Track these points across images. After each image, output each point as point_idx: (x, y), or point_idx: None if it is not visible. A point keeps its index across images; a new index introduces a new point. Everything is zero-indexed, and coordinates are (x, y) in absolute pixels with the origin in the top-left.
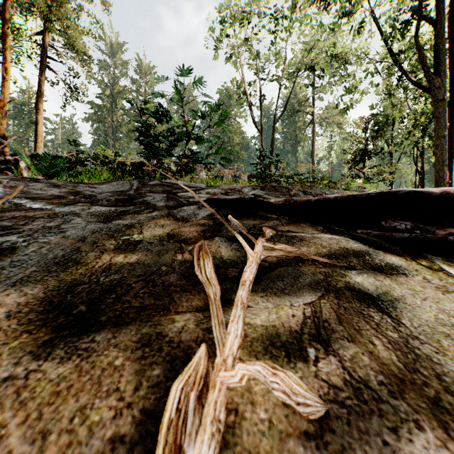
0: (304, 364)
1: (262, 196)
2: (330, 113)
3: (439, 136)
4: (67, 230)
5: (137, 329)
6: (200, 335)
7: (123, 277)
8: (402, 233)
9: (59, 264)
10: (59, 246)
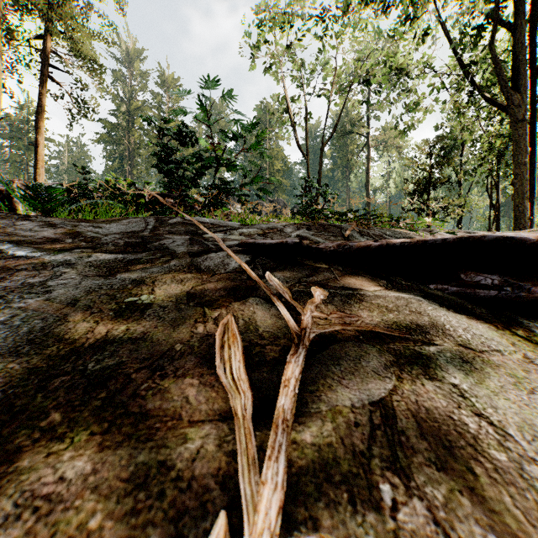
0: (377, 515)
1: (309, 238)
2: (388, 135)
3: (519, 163)
4: (53, 289)
5: (130, 456)
6: (223, 464)
7: (121, 363)
8: (488, 290)
9: (35, 342)
10: (39, 314)
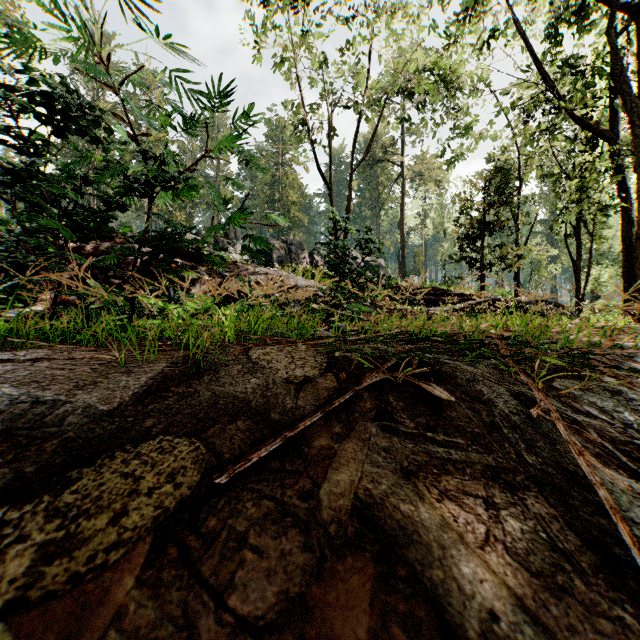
0: None
1: (429, 575)
2: (426, 166)
3: None
4: None
5: None
6: None
7: None
8: None
9: None
10: None
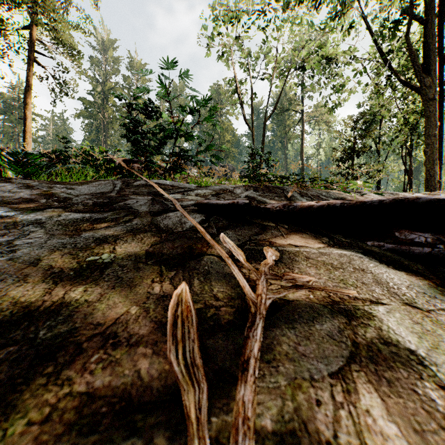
0: None
1: (256, 199)
2: (319, 112)
3: (430, 135)
4: (19, 248)
5: None
6: None
7: (73, 329)
8: (421, 247)
9: None
10: None
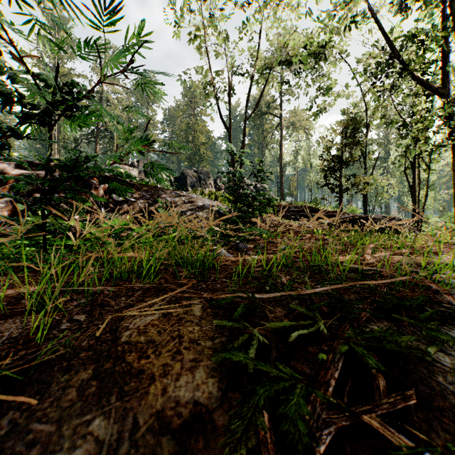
0: None
1: None
2: (298, 117)
3: None
4: None
5: None
6: None
7: None
8: None
9: None
10: None
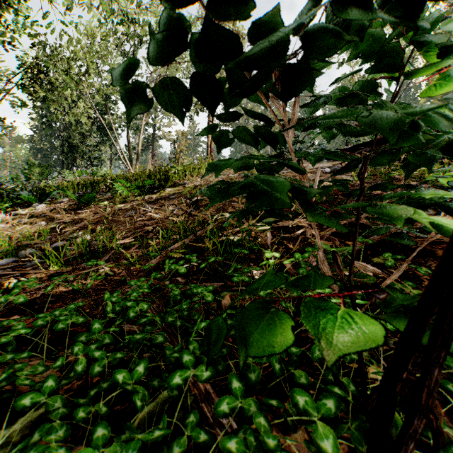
0: None
1: None
2: None
3: None
4: None
5: None
6: None
7: None
8: None
9: None
10: None
